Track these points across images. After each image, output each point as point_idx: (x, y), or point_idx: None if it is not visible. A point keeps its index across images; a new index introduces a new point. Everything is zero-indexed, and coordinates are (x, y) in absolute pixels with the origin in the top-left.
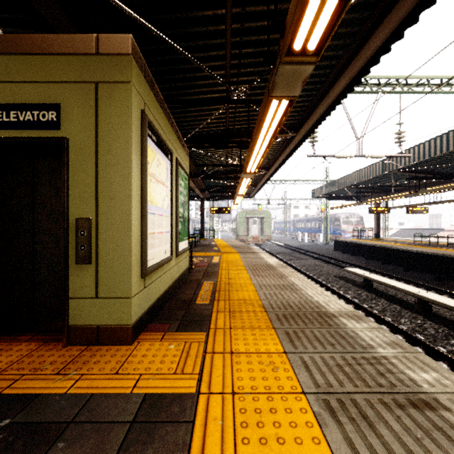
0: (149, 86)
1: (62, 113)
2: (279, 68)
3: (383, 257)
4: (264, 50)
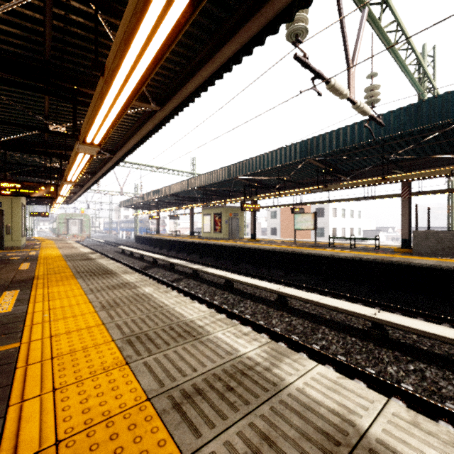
0: None
1: (2, 204)
2: (58, 196)
3: (149, 243)
4: None
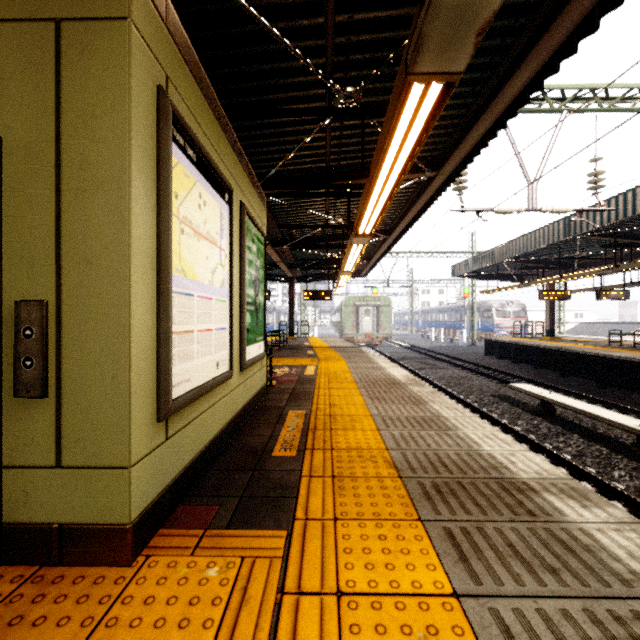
0: (179, 51)
1: None
2: None
3: (563, 366)
4: (391, 14)
